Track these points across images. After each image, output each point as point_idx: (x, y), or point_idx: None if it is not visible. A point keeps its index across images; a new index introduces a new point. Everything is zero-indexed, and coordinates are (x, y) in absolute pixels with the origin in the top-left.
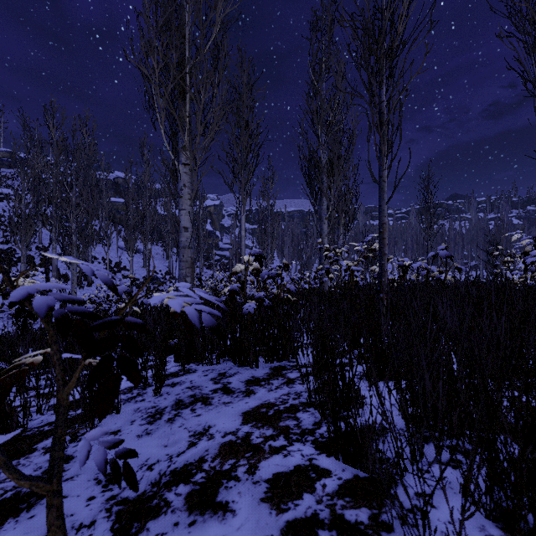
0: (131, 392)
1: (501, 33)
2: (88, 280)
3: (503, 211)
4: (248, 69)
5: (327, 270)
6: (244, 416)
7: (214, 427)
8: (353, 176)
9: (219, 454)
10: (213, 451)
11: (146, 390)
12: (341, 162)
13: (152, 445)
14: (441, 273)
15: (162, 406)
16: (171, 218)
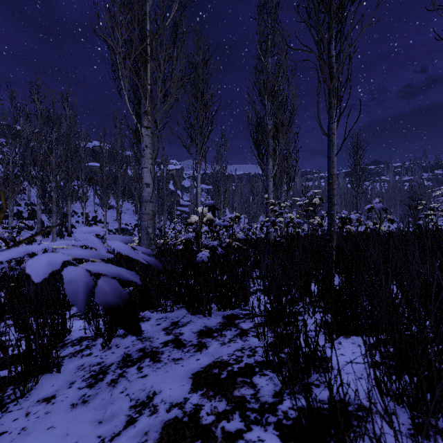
0: (81, 343)
1: (434, 3)
2: (68, 231)
3: (416, 174)
4: (203, 47)
5: (272, 222)
6: (194, 379)
7: (160, 394)
8: (294, 142)
9: (159, 441)
10: (153, 436)
11: (95, 342)
12: (285, 127)
13: (85, 421)
14: (375, 224)
15: (107, 363)
16: (134, 175)
